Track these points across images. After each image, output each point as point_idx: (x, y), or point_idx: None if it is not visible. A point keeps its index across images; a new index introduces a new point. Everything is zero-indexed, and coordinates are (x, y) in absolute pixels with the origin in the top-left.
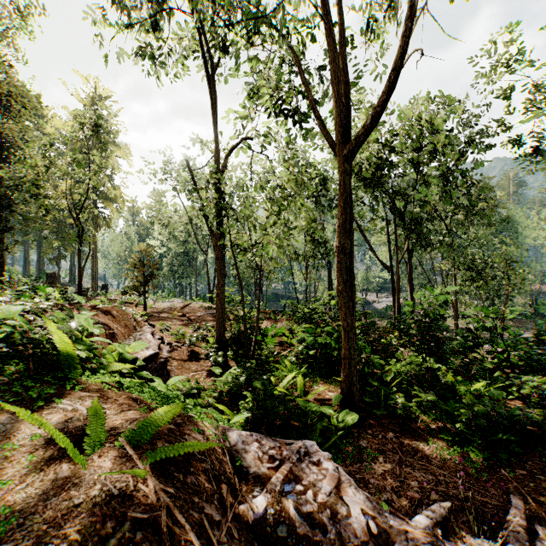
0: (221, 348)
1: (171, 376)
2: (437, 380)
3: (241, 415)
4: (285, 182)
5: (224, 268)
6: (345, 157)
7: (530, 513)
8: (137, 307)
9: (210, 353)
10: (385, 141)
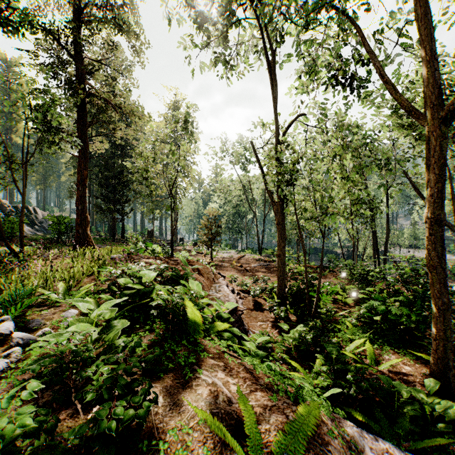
0: (282, 302)
1: (245, 325)
2: None
3: (334, 392)
4: (337, 149)
5: (284, 232)
6: (441, 119)
7: None
8: (205, 257)
9: (274, 307)
10: (449, 91)
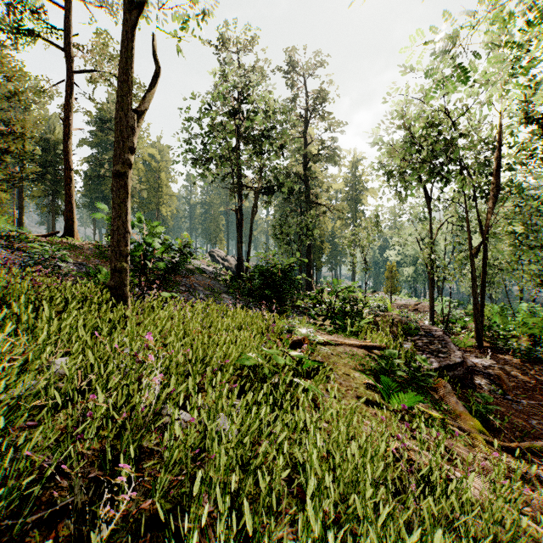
0: (432, 322)
1: None
2: (536, 344)
3: None
4: None
5: (434, 286)
6: (471, 254)
7: (513, 364)
8: None
9: (425, 322)
10: None
